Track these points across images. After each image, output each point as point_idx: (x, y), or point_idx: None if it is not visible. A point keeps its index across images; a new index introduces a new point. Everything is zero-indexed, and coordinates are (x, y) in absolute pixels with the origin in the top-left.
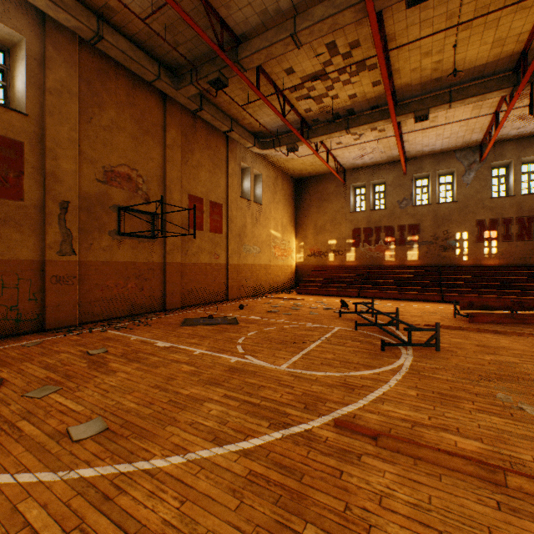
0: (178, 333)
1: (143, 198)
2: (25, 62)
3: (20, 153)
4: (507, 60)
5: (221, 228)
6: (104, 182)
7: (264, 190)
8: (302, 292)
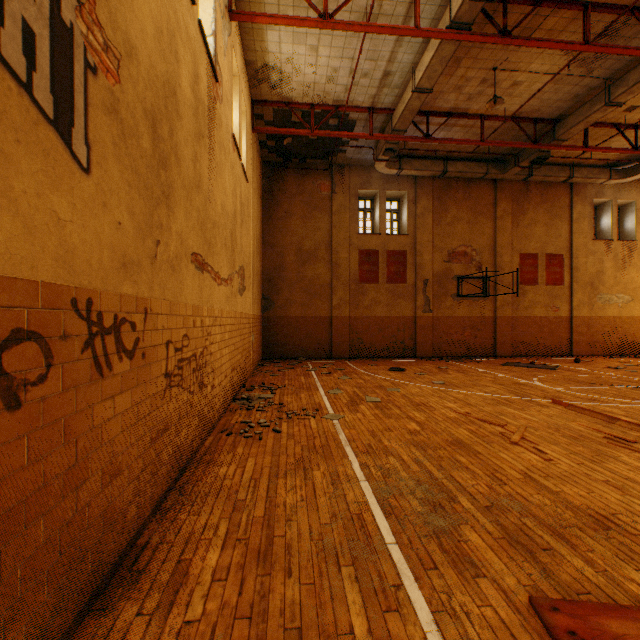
0: (495, 368)
1: (475, 266)
2: (406, 205)
3: (404, 257)
4: None
5: (561, 279)
6: (448, 261)
7: (638, 221)
8: None
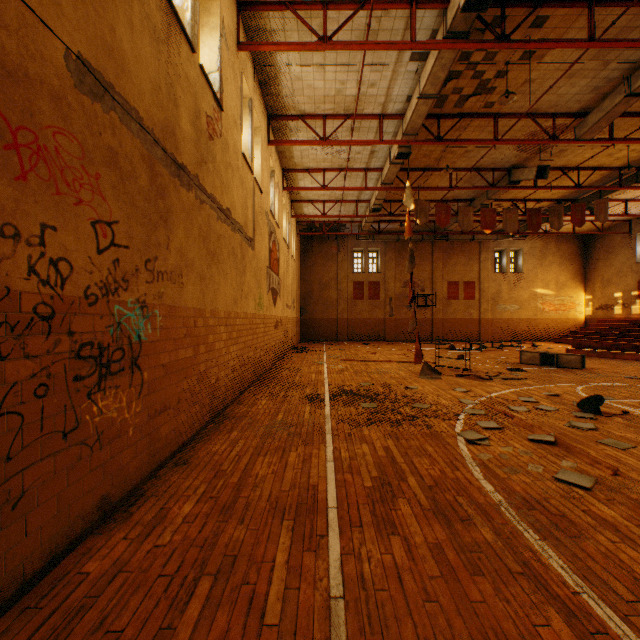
0: None
1: (420, 289)
2: (380, 256)
3: (379, 285)
4: (617, 171)
5: (474, 296)
6: (404, 287)
7: (525, 260)
8: (556, 341)
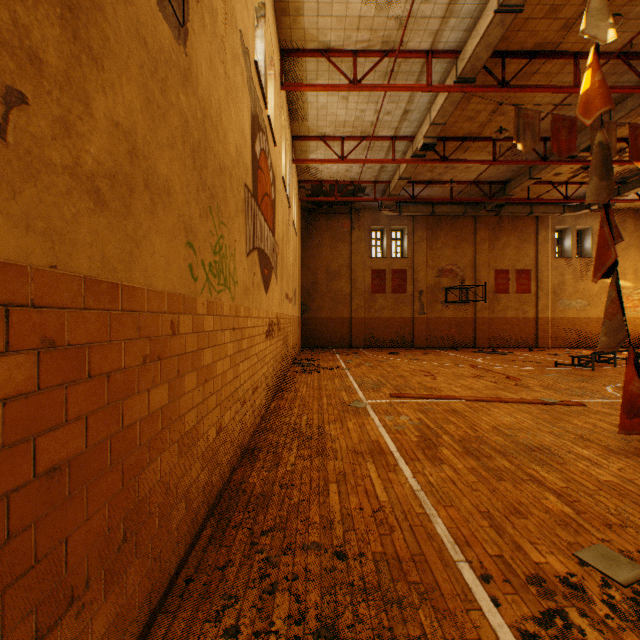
0: (464, 353)
1: (459, 280)
2: (406, 236)
3: (405, 274)
4: None
5: (529, 289)
6: (438, 277)
7: (594, 242)
8: None
